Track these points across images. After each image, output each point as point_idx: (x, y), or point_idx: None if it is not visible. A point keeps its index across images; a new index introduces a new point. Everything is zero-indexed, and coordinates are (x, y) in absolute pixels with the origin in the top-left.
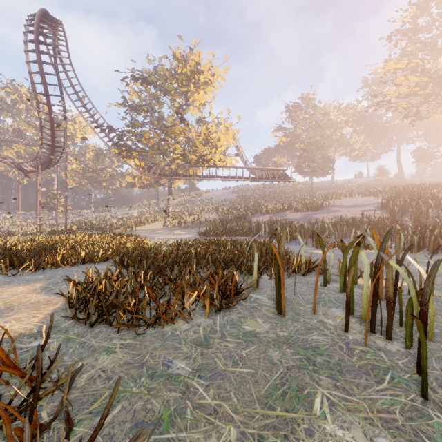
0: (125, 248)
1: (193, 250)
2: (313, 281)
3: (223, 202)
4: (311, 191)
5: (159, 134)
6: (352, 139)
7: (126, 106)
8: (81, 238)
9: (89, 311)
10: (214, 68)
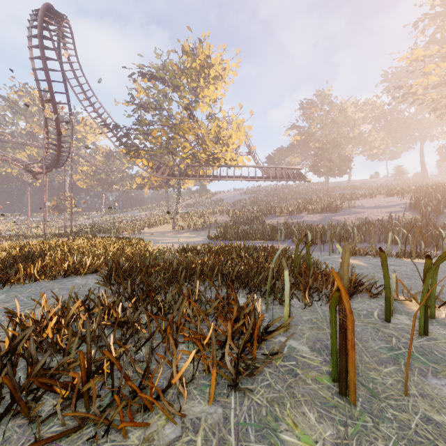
0: (124, 255)
1: (199, 259)
2: (366, 310)
3: (234, 204)
4: (327, 192)
5: (167, 133)
6: (371, 137)
7: (133, 103)
8: (80, 242)
9: (20, 374)
10: (225, 61)
